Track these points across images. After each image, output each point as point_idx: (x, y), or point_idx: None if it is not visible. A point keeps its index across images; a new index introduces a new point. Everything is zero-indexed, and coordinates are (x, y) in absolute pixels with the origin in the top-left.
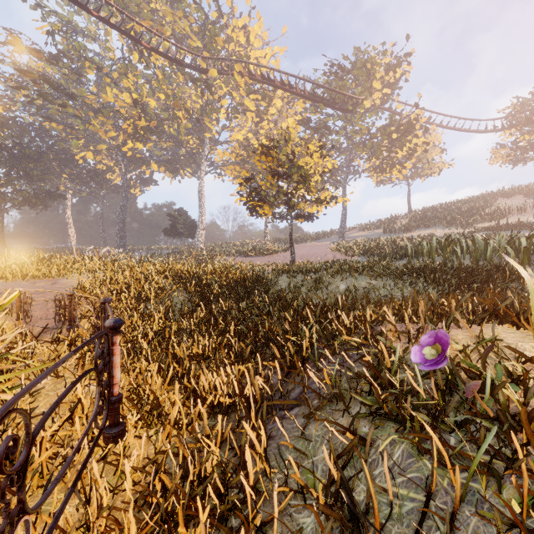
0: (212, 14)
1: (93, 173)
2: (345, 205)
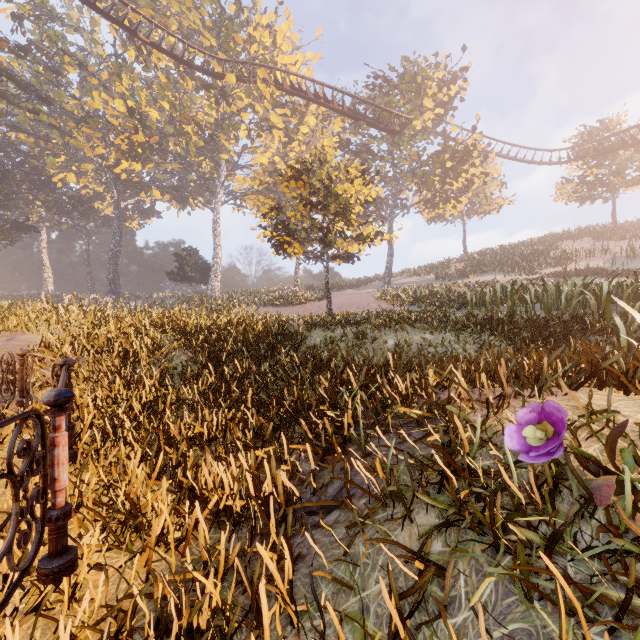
0: (229, 7)
1: (76, 201)
2: (391, 246)
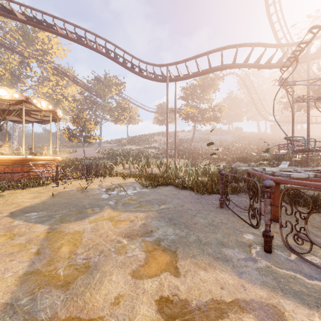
0: None
1: None
2: (101, 133)
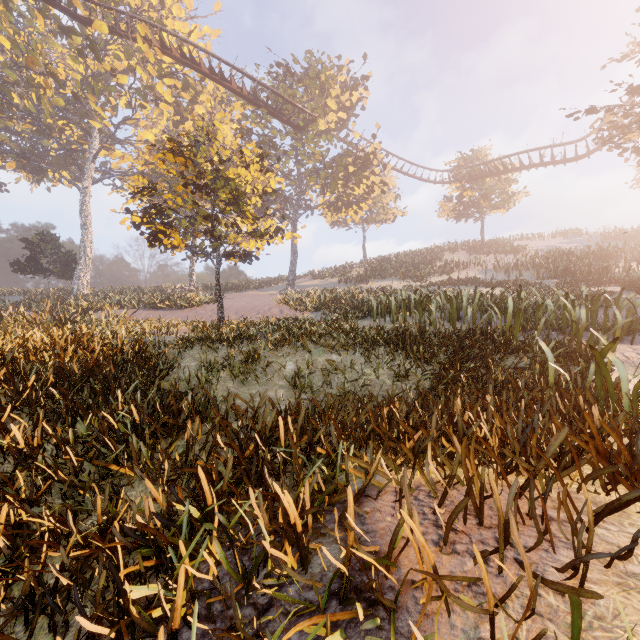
0: None
1: None
2: (295, 246)
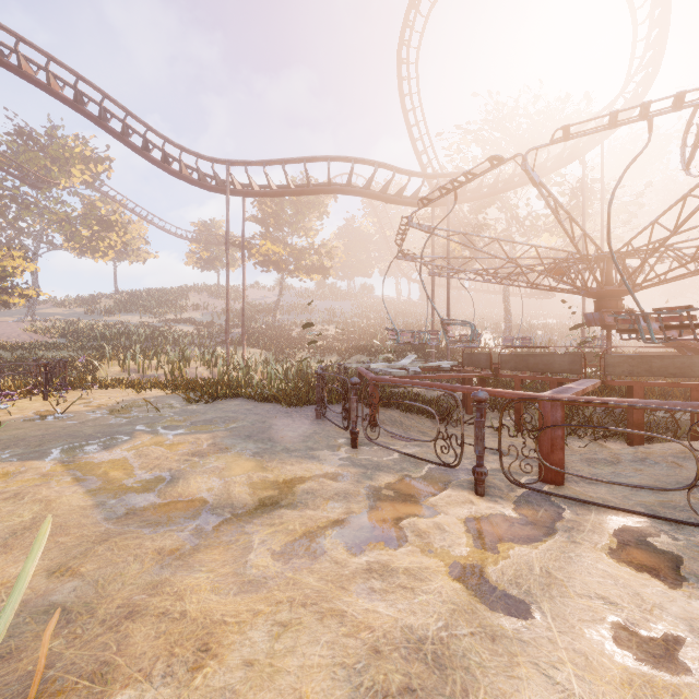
0: None
1: None
2: (36, 280)
